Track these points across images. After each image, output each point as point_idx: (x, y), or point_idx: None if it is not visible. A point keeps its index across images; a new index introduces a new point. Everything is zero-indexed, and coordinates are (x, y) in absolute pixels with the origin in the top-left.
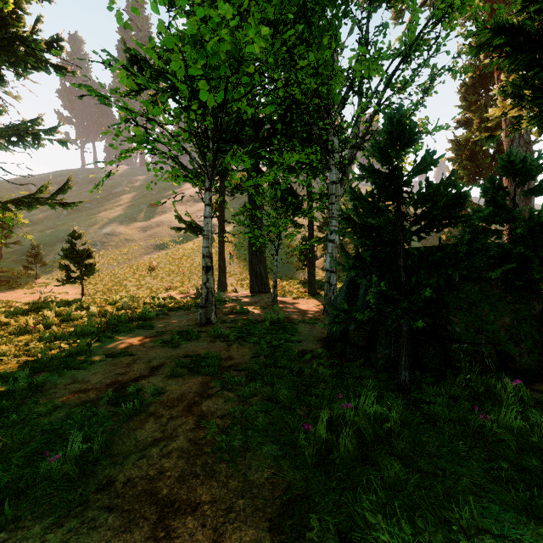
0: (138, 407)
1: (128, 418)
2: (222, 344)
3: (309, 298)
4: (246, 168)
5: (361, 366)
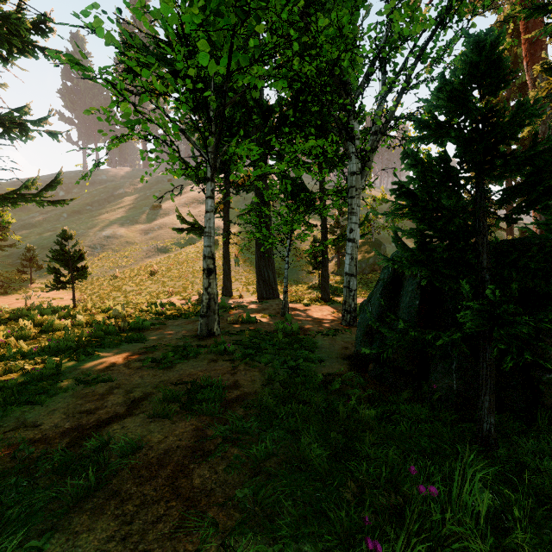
0: (93, 483)
1: (74, 505)
2: (226, 363)
3: (322, 304)
4: (253, 163)
5: (408, 399)
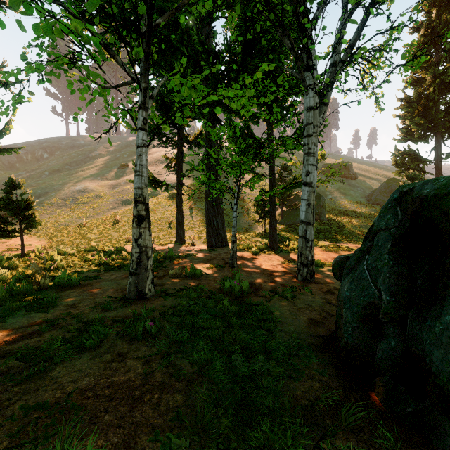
0: None
1: None
2: (136, 365)
3: (270, 253)
4: (202, 115)
5: None
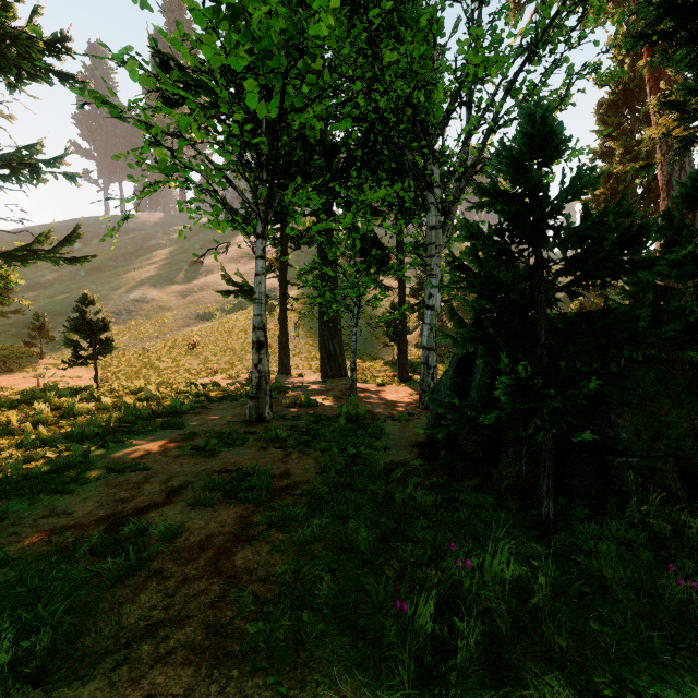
0: (134, 562)
1: (116, 582)
2: (277, 451)
3: (399, 384)
4: (315, 211)
5: (476, 488)
